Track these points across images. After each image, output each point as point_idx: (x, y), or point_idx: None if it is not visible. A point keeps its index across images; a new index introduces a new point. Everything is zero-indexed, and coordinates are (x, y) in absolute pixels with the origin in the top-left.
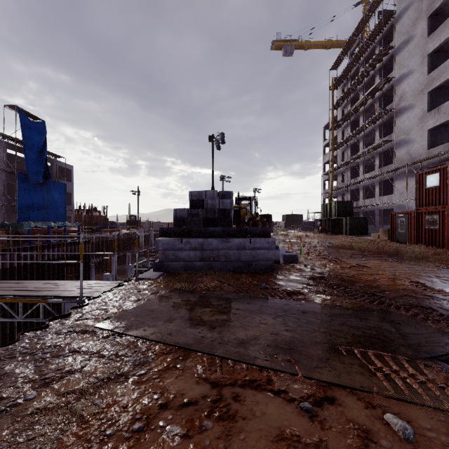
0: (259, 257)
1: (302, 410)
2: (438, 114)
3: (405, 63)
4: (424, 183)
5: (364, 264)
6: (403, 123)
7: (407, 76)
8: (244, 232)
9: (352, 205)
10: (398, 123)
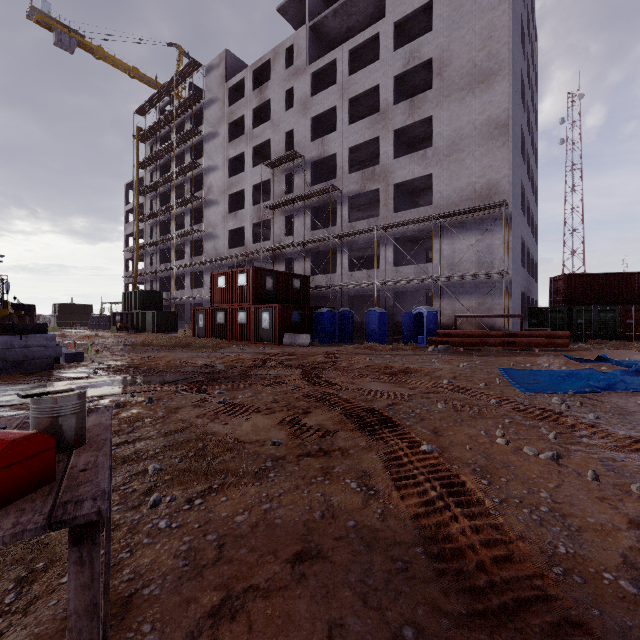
0: (34, 356)
1: (88, 402)
2: (236, 218)
3: (213, 156)
4: (216, 283)
5: (155, 356)
6: (211, 216)
7: (214, 169)
8: (9, 329)
9: (161, 297)
10: (207, 215)
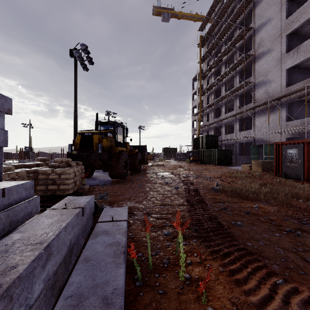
0: None
1: None
2: (297, 53)
3: (263, 13)
4: None
5: None
6: (261, 66)
7: (265, 24)
8: None
9: (217, 139)
10: (256, 67)
